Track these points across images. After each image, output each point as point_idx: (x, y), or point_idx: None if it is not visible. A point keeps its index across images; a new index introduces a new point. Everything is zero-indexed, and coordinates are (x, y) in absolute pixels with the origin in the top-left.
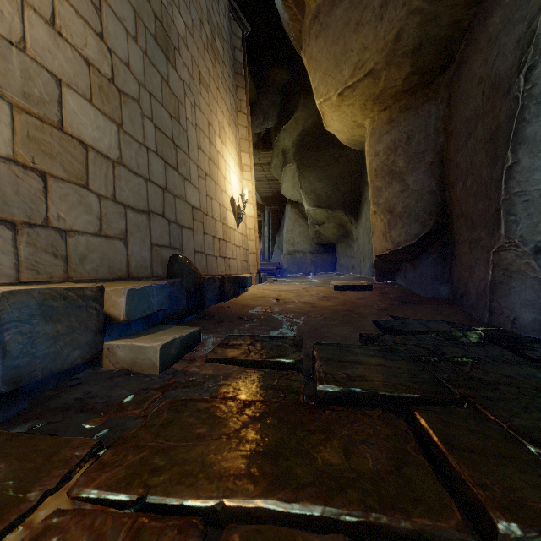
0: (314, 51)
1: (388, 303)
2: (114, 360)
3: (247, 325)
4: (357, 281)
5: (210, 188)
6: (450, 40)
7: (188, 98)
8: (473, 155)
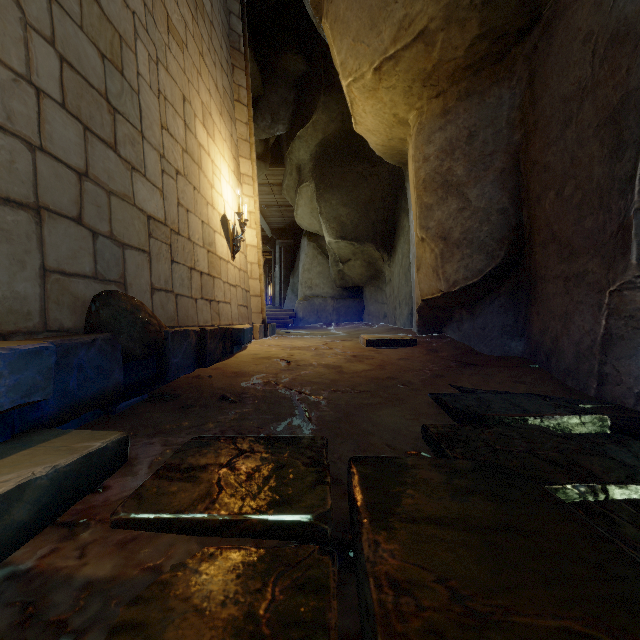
0: (341, 8)
1: (443, 366)
2: None
3: (232, 411)
4: (393, 333)
5: (184, 195)
6: None
7: (142, 43)
8: (576, 148)
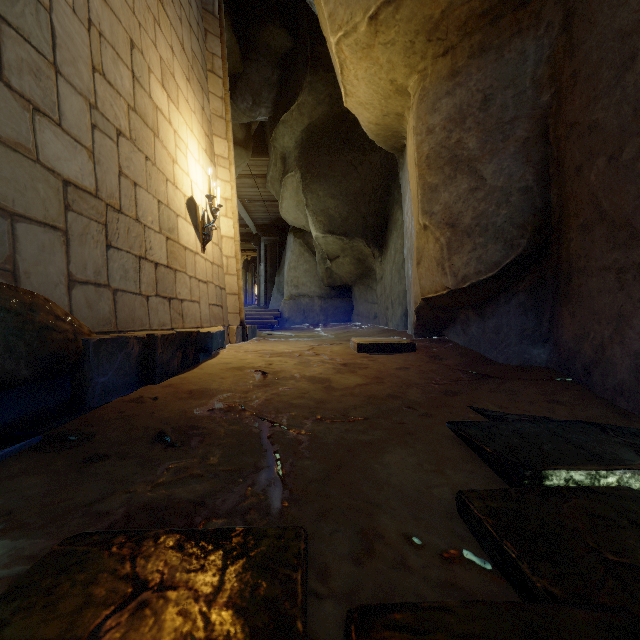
0: None
1: (452, 378)
2: None
3: (163, 466)
4: (386, 335)
5: (130, 164)
6: None
7: None
8: None
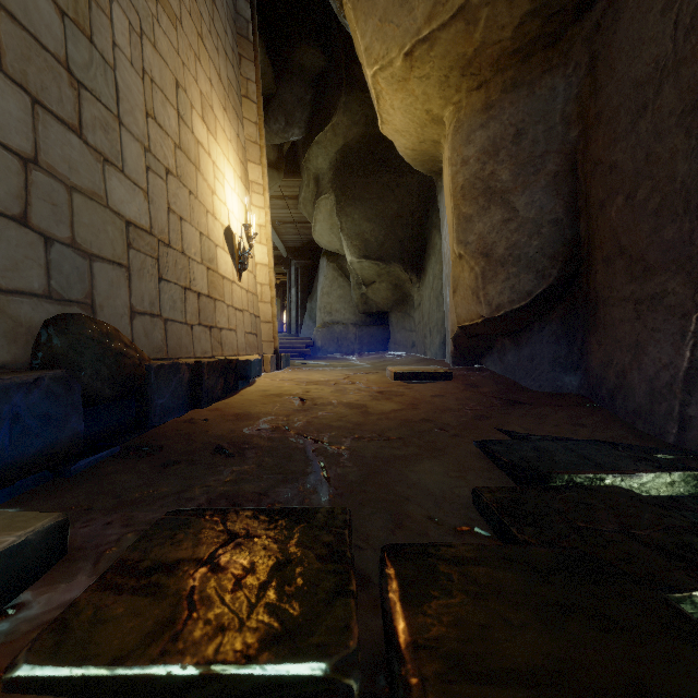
0: None
1: (485, 404)
2: None
3: (227, 469)
4: (424, 364)
5: (177, 200)
6: None
7: (120, 8)
8: (653, 142)
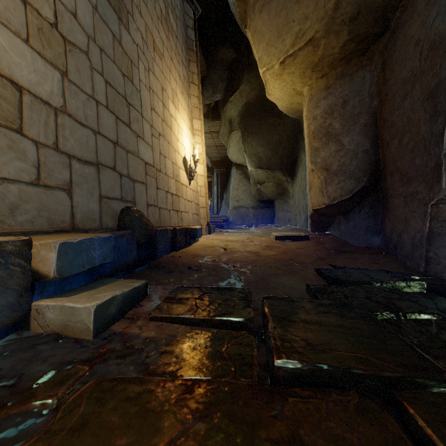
0: (258, 24)
1: (325, 252)
2: (43, 323)
3: (196, 275)
4: (294, 231)
5: (163, 147)
6: (386, 7)
7: (141, 61)
8: (410, 113)
